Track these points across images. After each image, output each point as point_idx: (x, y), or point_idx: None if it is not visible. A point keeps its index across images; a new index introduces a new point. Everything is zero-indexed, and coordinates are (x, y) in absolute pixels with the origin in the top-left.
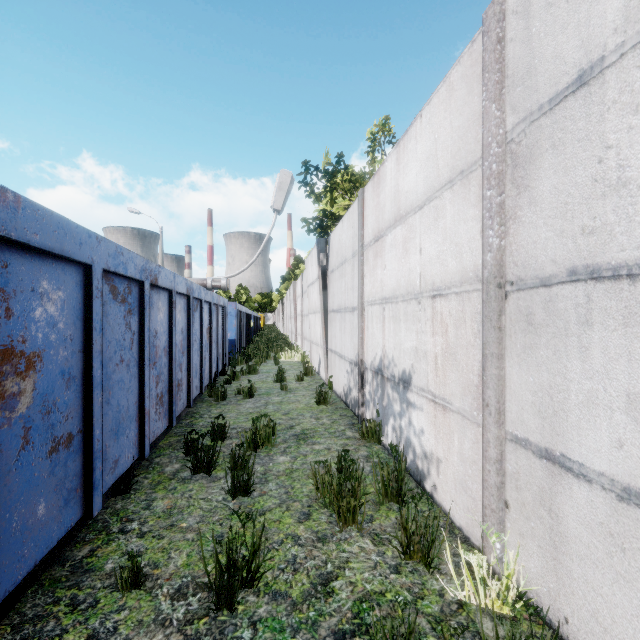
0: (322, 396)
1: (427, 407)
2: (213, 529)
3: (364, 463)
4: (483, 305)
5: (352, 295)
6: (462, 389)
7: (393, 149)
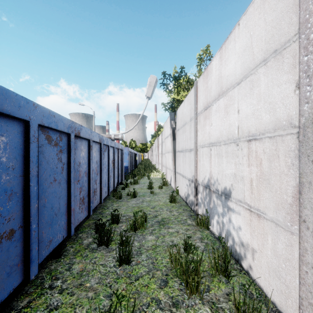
0: (173, 198)
1: (244, 213)
2: (105, 290)
3: (199, 243)
4: (299, 144)
5: (190, 142)
6: (275, 205)
7: (217, 52)
